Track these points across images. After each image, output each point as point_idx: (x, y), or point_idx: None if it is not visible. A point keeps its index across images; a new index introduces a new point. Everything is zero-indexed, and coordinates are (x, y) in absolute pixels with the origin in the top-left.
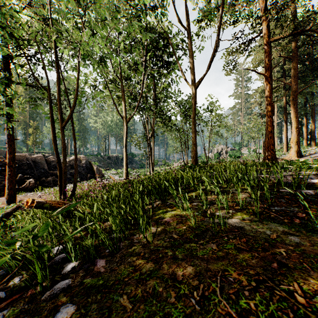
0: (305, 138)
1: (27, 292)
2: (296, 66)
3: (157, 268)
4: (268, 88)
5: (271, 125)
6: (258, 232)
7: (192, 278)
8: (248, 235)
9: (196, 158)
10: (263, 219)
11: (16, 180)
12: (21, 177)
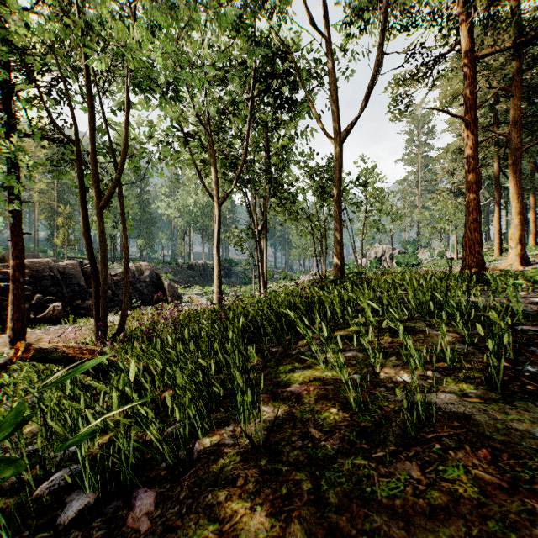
0: (533, 232)
1: None
2: (518, 104)
3: (277, 534)
4: (469, 142)
5: (475, 209)
6: (513, 433)
7: None
8: (489, 438)
9: (342, 267)
10: (511, 395)
11: (32, 304)
12: (39, 300)
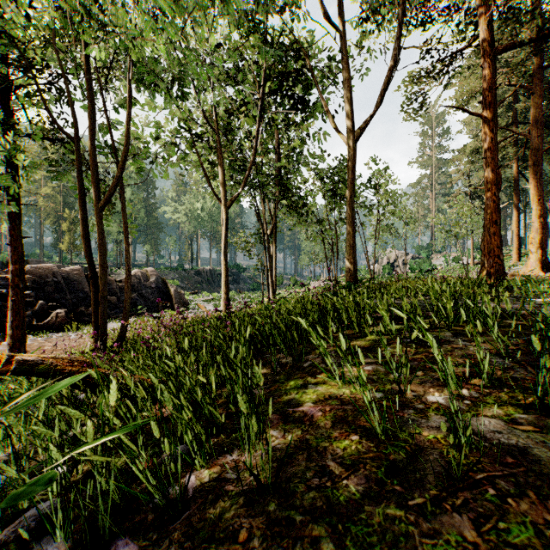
0: None
1: None
2: (539, 102)
3: None
4: (489, 141)
5: (494, 211)
6: None
7: None
8: None
9: (355, 272)
10: None
11: (34, 310)
12: (42, 306)
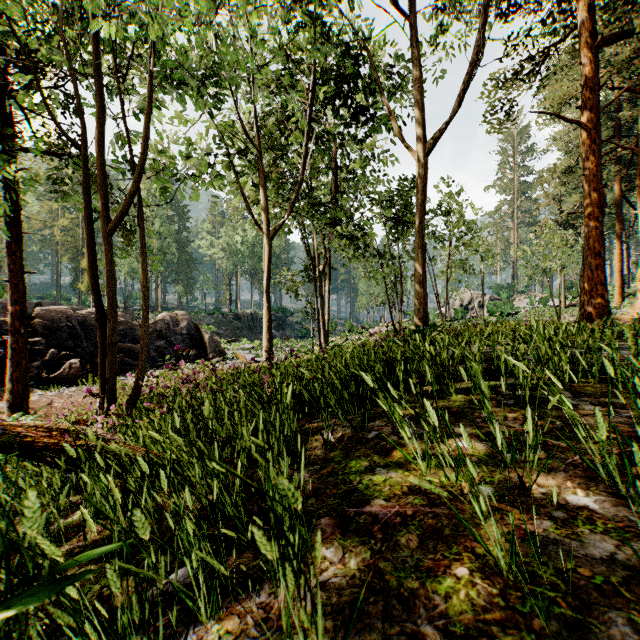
0: None
1: None
2: None
3: None
4: (589, 155)
5: (597, 240)
6: None
7: None
8: None
9: (425, 315)
10: None
11: (44, 360)
12: (53, 355)
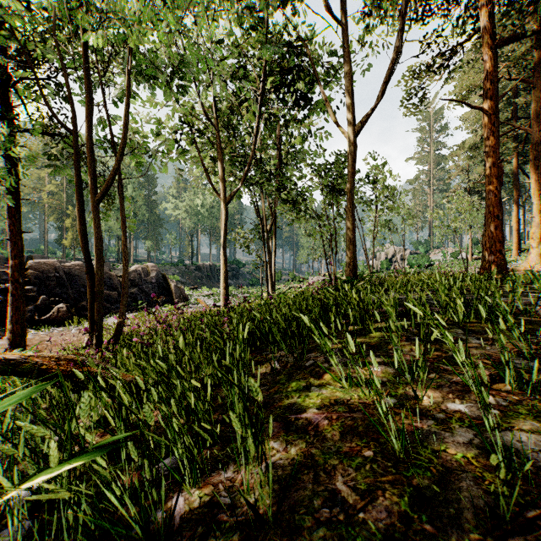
0: None
1: None
2: (540, 96)
3: None
4: (490, 135)
5: (496, 205)
6: None
7: None
8: None
9: (354, 267)
10: None
11: (36, 305)
12: (44, 301)
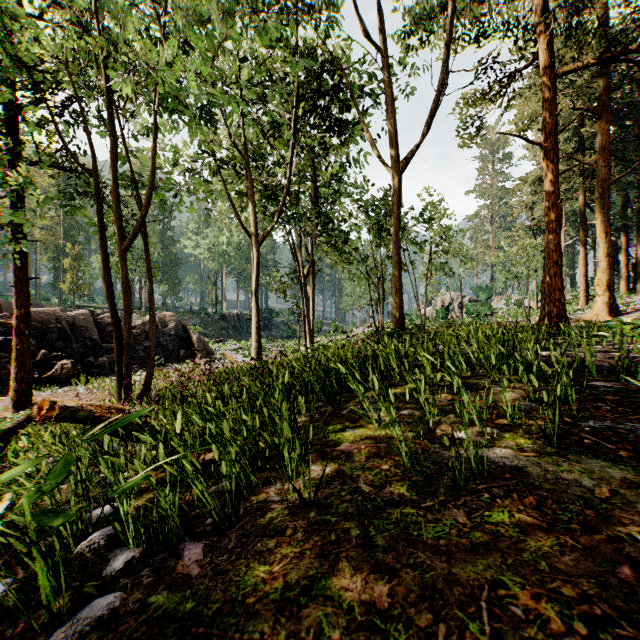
0: (624, 277)
1: (16, 624)
2: (606, 128)
3: (326, 571)
4: (549, 173)
5: (555, 250)
6: (561, 482)
7: (414, 602)
8: (538, 488)
9: (401, 317)
10: (567, 449)
11: (36, 361)
12: (45, 356)
